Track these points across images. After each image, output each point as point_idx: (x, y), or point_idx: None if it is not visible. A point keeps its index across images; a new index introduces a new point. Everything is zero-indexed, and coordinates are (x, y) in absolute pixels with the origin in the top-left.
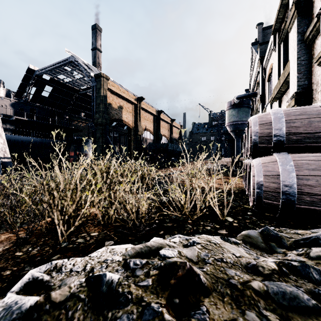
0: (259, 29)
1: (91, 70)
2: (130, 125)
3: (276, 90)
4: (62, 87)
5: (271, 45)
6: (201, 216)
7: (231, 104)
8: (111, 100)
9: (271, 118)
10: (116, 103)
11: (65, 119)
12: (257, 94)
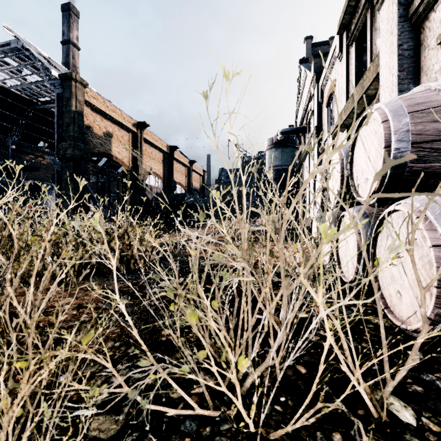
0: (308, 44)
1: (53, 68)
2: (125, 164)
3: (345, 113)
4: (2, 94)
5: (334, 52)
6: (294, 404)
7: (274, 142)
8: (92, 120)
9: (440, 96)
10: (101, 127)
11: (10, 150)
12: (307, 129)
